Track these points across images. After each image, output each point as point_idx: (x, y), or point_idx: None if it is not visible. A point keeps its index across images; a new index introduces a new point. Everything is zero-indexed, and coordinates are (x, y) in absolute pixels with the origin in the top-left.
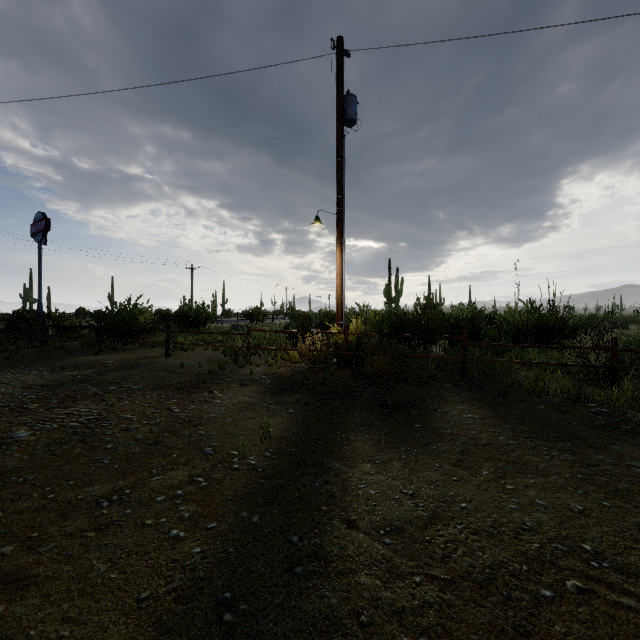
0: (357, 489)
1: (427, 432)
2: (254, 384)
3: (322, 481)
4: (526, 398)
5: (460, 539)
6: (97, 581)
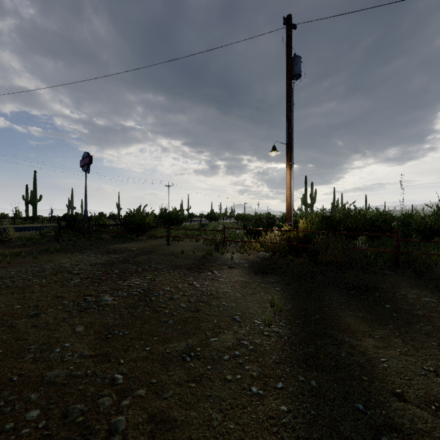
0: (380, 362)
1: (401, 312)
2: (238, 267)
3: (345, 352)
4: None
5: None
6: (222, 430)
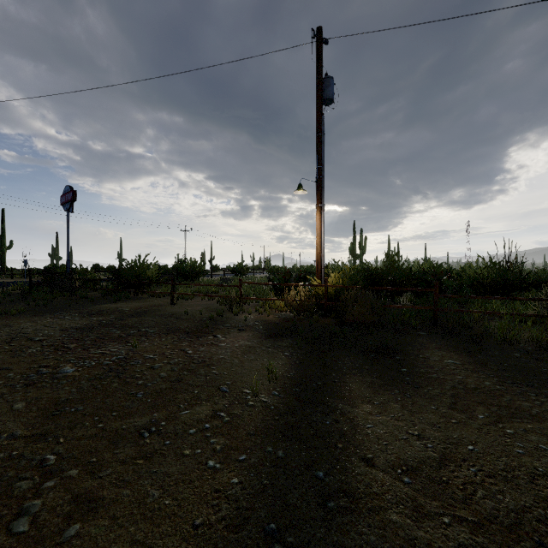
0: (365, 428)
1: (415, 376)
2: (250, 329)
3: (331, 420)
4: (498, 346)
5: (476, 481)
6: (154, 506)
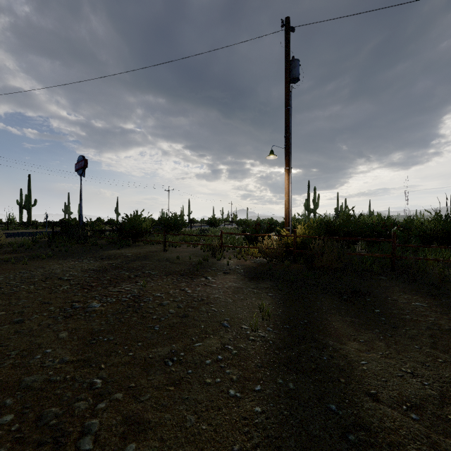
0: (360, 365)
1: (389, 317)
2: (233, 273)
3: (327, 355)
4: None
5: None
6: (194, 431)
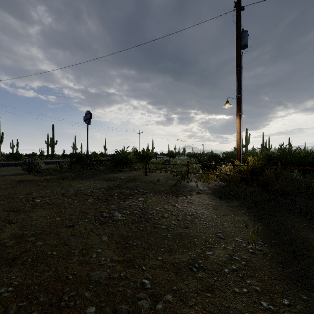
0: None
1: None
2: (203, 193)
3: None
4: None
5: None
6: None
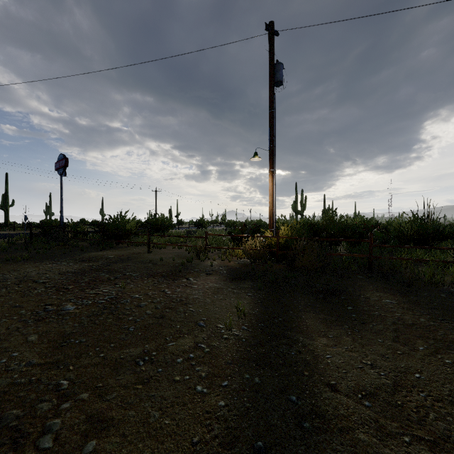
0: (325, 358)
1: (359, 313)
2: (215, 274)
3: (295, 351)
4: (426, 288)
5: (427, 405)
6: (157, 426)
